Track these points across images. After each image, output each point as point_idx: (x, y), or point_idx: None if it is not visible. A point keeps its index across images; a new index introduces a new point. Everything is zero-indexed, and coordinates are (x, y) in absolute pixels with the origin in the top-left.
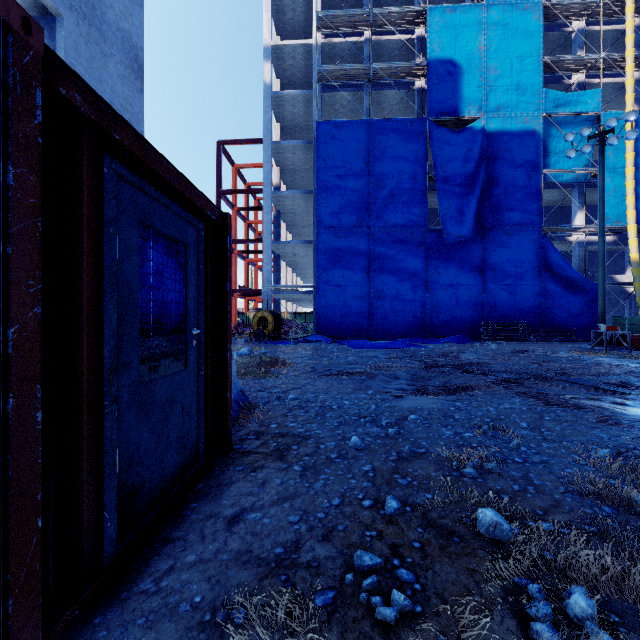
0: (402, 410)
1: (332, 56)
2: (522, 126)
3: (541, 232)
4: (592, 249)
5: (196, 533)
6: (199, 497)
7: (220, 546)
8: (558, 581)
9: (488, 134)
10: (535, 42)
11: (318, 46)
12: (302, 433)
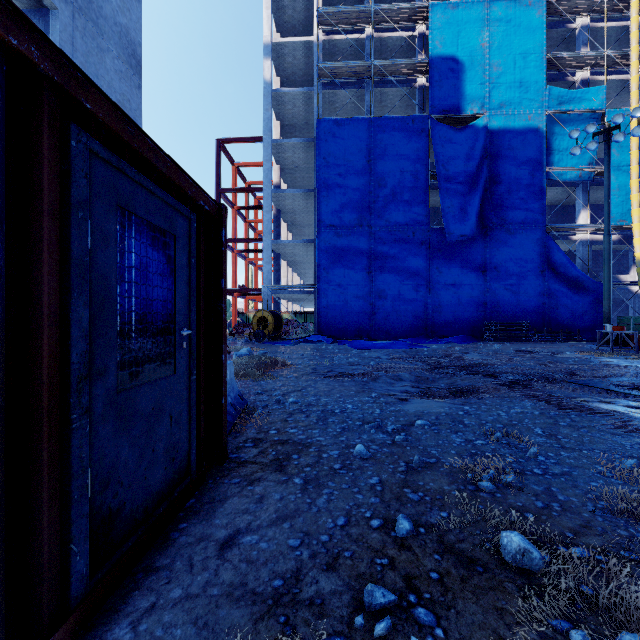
0: (408, 414)
1: (333, 53)
2: (525, 124)
3: (544, 231)
4: (595, 248)
5: (184, 560)
6: (189, 515)
7: (210, 577)
8: (603, 624)
9: (491, 132)
10: (538, 39)
11: (319, 43)
12: (303, 440)
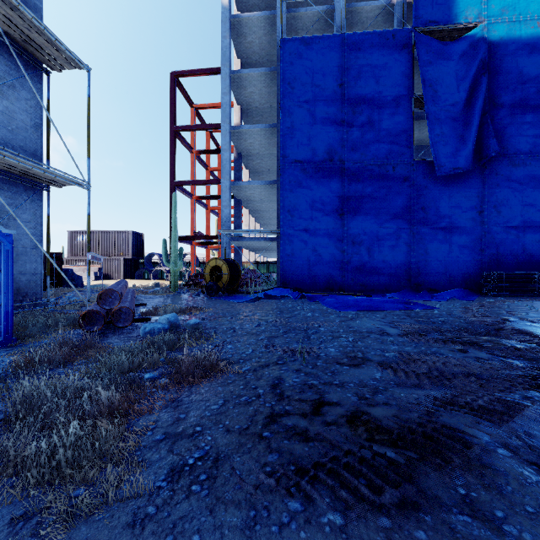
0: None
1: None
2: (533, 32)
3: None
4: None
5: None
6: None
7: None
8: None
9: (489, 44)
10: None
11: None
12: None
